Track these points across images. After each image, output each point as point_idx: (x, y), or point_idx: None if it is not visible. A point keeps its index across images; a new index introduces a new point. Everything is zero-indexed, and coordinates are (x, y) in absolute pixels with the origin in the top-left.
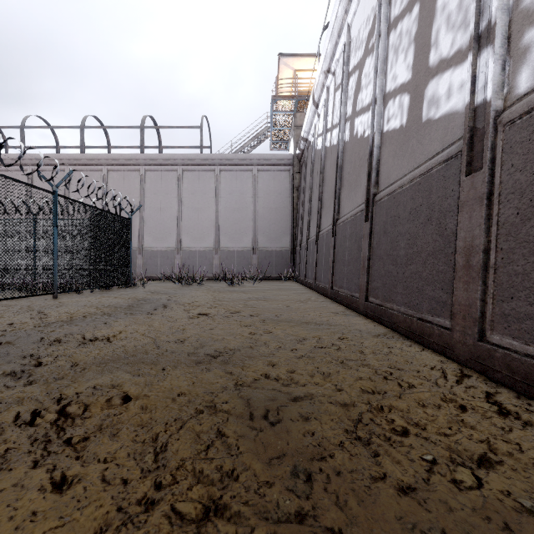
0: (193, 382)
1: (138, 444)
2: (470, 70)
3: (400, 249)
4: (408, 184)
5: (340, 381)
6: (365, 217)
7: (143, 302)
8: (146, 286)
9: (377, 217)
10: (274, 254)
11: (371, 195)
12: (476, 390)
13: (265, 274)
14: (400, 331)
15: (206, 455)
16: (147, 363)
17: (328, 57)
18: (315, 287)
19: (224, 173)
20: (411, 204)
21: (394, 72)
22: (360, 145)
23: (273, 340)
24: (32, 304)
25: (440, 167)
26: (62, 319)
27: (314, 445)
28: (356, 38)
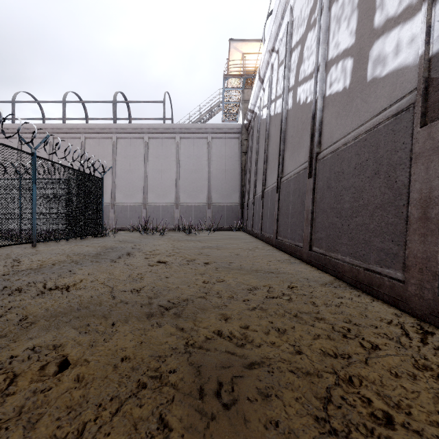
0: (140, 342)
1: None
2: (424, 20)
3: (345, 202)
4: (353, 141)
5: (297, 341)
6: (309, 174)
7: (110, 250)
8: (116, 236)
9: (320, 173)
10: (226, 209)
11: (314, 154)
12: None
13: (218, 226)
14: (346, 280)
15: None
16: (97, 316)
17: (272, 38)
18: (261, 237)
19: (184, 140)
20: (356, 160)
21: (336, 40)
22: (302, 111)
23: (225, 290)
24: (11, 253)
25: (389, 121)
26: (32, 267)
27: None
28: (298, 17)
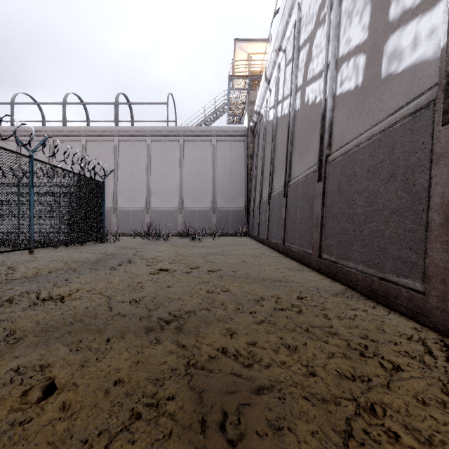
0: (136, 362)
1: None
2: (446, 10)
3: (357, 207)
4: (366, 142)
5: (310, 360)
6: (318, 177)
7: (110, 257)
8: (118, 241)
9: (330, 177)
10: (231, 214)
11: (324, 156)
12: None
13: (223, 231)
14: (359, 290)
15: None
16: (92, 331)
17: (279, 36)
18: (268, 242)
19: (187, 143)
20: (370, 162)
21: (347, 36)
22: (311, 111)
23: (230, 301)
24: (7, 259)
25: (406, 120)
26: (27, 276)
27: None
28: (307, 14)
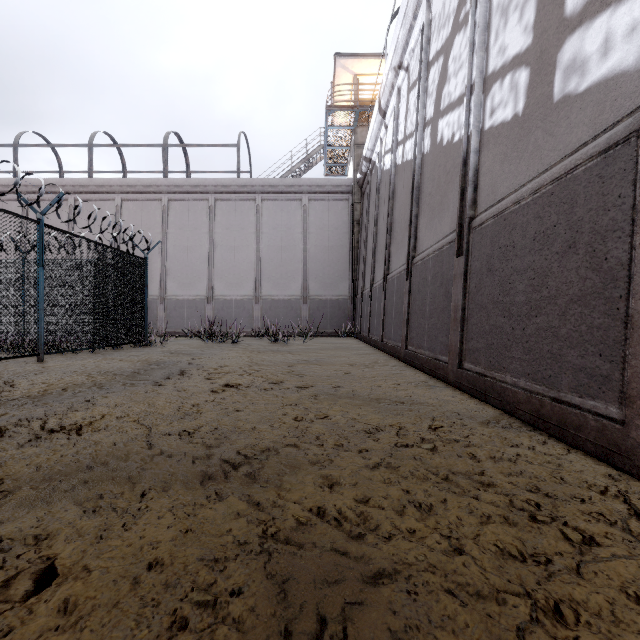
0: (185, 530)
1: None
2: None
3: (517, 293)
4: (530, 197)
5: (453, 528)
6: (457, 250)
7: (154, 367)
8: (166, 344)
9: (476, 249)
10: (330, 304)
11: (467, 219)
12: None
13: (318, 329)
14: (521, 416)
15: None
16: (119, 481)
17: (399, 48)
18: (383, 346)
19: (267, 203)
20: (536, 226)
21: (501, 42)
22: (446, 154)
23: (329, 432)
24: (3, 370)
25: (593, 162)
26: (31, 394)
27: None
28: (440, 14)
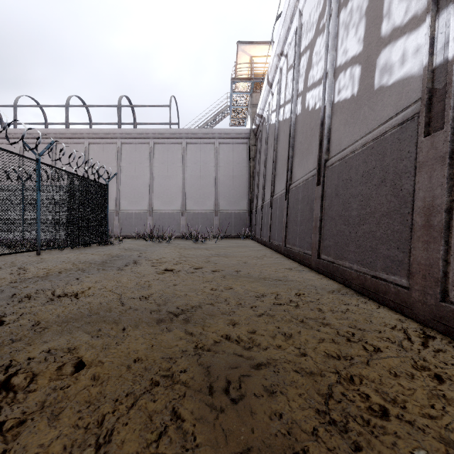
0: (151, 345)
1: (79, 430)
2: (428, 32)
3: (353, 209)
4: (360, 149)
5: (302, 344)
6: (317, 181)
7: (116, 258)
8: (121, 244)
9: (329, 181)
10: (233, 216)
11: (323, 161)
12: (445, 355)
13: (226, 233)
14: (354, 287)
15: (157, 449)
16: (108, 322)
17: (281, 42)
18: (270, 244)
19: (190, 145)
20: (364, 168)
21: (344, 46)
22: (311, 117)
23: (233, 297)
24: (15, 261)
25: (395, 130)
26: (39, 275)
27: (284, 433)
28: (307, 22)
